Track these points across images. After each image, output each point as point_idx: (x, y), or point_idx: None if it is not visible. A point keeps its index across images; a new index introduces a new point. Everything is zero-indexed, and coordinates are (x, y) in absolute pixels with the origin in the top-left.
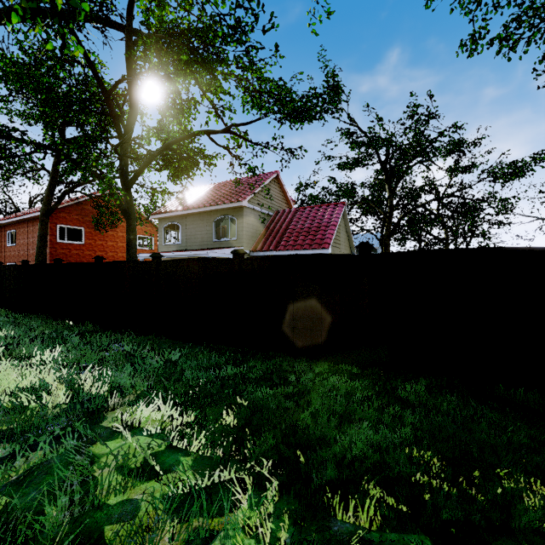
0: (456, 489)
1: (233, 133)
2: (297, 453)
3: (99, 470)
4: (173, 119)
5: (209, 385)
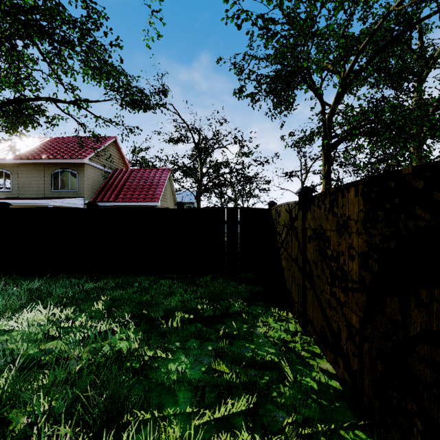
0: (213, 307)
1: (80, 106)
2: (143, 311)
3: (10, 345)
4: (18, 83)
5: (77, 295)
